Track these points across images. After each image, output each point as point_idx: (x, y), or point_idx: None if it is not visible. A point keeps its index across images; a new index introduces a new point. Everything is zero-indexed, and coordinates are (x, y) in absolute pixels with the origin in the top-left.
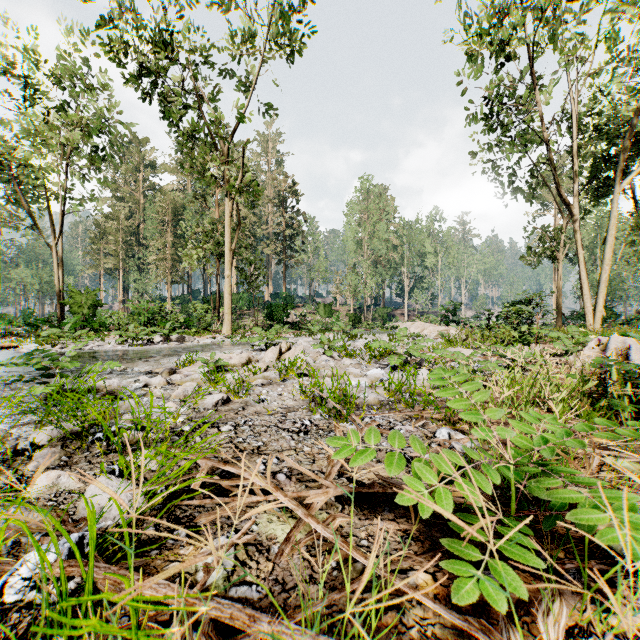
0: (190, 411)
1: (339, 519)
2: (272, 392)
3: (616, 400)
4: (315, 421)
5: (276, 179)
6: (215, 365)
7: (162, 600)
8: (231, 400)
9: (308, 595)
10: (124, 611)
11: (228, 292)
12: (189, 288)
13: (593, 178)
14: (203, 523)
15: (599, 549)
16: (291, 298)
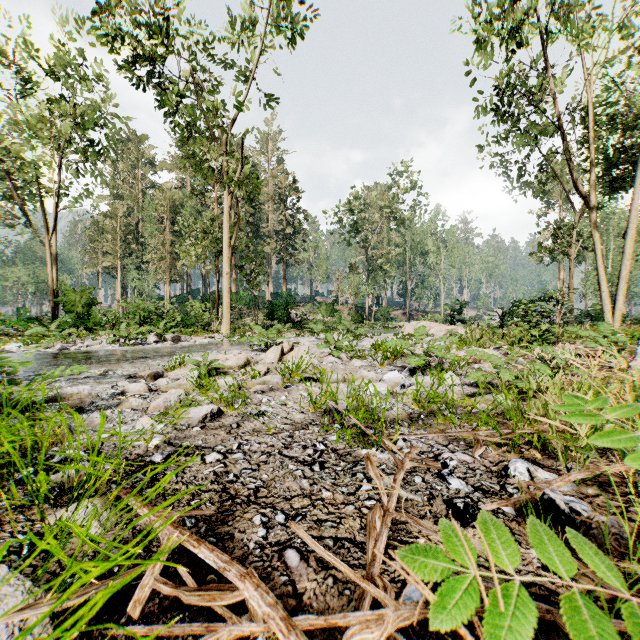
0: (169, 429)
1: None
2: (274, 401)
3: None
4: (332, 444)
5: (276, 176)
6: (208, 367)
7: None
8: (223, 413)
9: None
10: None
11: (227, 290)
12: (188, 287)
13: (607, 171)
14: None
15: None
16: (292, 297)
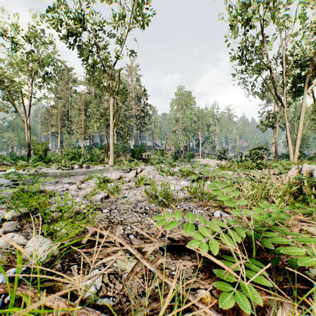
0: (88, 202)
1: (160, 259)
2: (131, 193)
3: (307, 196)
4: (152, 207)
5: (136, 88)
6: (103, 179)
7: (55, 308)
8: (109, 197)
9: (141, 303)
10: (37, 313)
11: (112, 143)
12: (93, 142)
13: (293, 87)
14: (87, 262)
15: (301, 276)
16: (143, 147)
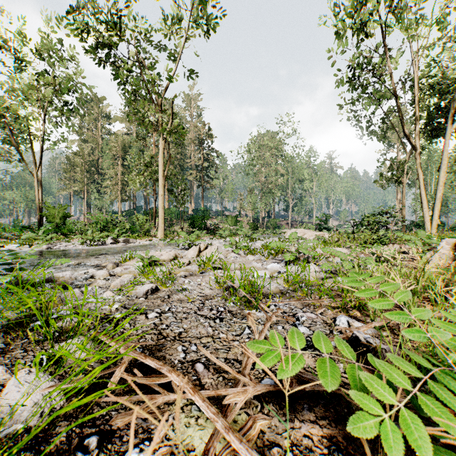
0: (124, 299)
1: (259, 422)
2: (193, 282)
3: None
4: (228, 308)
5: (197, 126)
6: (149, 260)
7: None
8: (159, 289)
9: None
10: None
11: (161, 207)
12: (134, 205)
13: (428, 123)
14: (118, 426)
15: None
16: (207, 212)
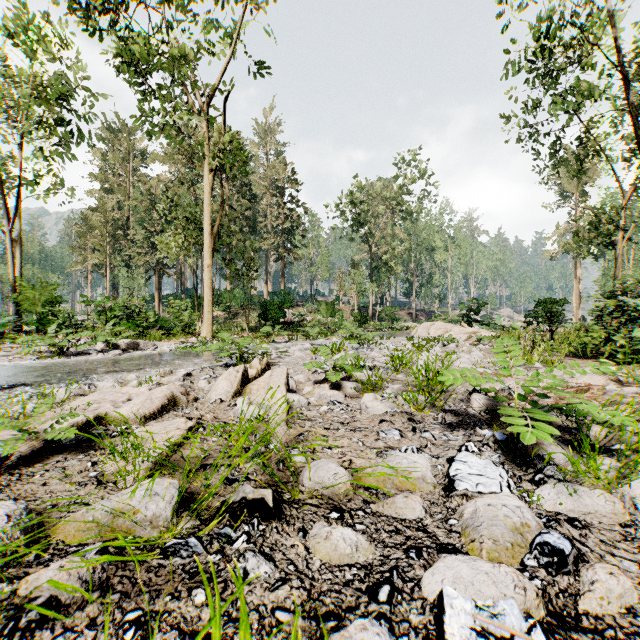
0: None
1: None
2: None
3: None
4: None
5: (274, 167)
6: (47, 434)
7: None
8: None
9: None
10: None
11: (208, 285)
12: (182, 286)
13: None
14: None
15: None
16: (290, 296)
